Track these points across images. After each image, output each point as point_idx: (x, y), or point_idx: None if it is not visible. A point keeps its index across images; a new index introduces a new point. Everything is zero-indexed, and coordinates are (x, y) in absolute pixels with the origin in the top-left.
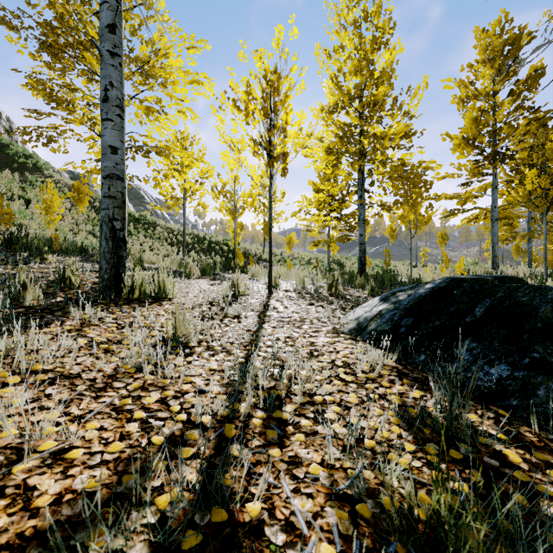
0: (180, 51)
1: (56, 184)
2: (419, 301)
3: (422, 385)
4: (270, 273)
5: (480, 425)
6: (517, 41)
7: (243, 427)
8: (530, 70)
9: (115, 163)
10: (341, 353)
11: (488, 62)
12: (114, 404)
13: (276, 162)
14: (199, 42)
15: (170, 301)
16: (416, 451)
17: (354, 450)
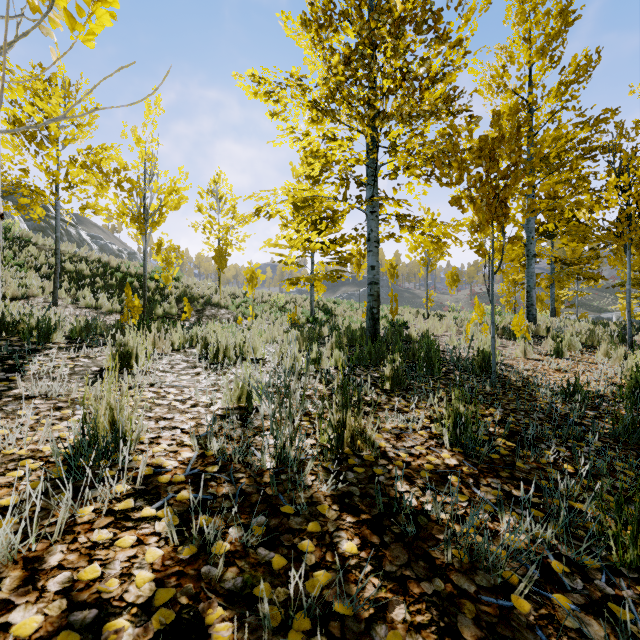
0: None
1: None
2: None
3: None
4: None
5: None
6: (564, 14)
7: None
8: (572, 61)
9: None
10: None
11: (526, 41)
12: None
13: None
14: None
15: None
16: None
17: None
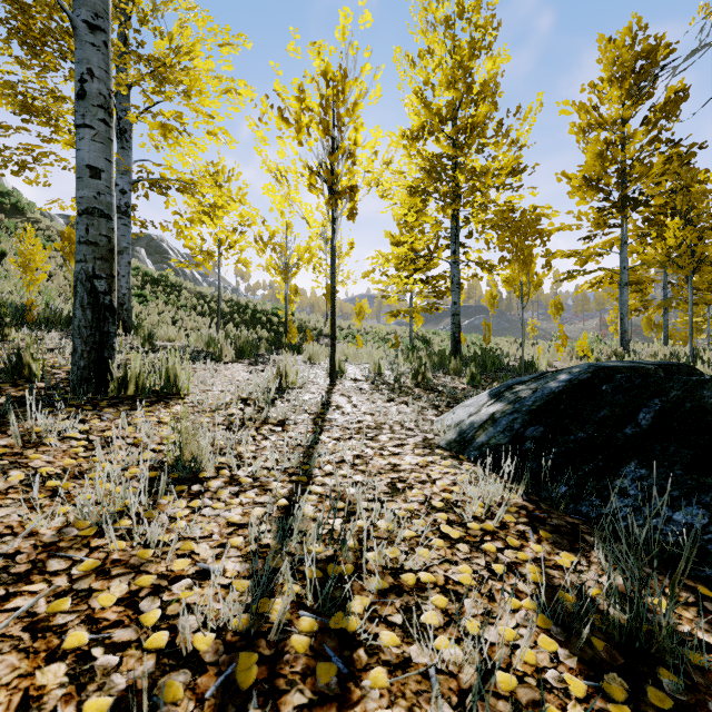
0: (209, 49)
1: (44, 232)
2: (550, 400)
3: (570, 541)
4: (333, 356)
5: (679, 621)
6: (652, 55)
7: (273, 658)
8: (668, 92)
9: (96, 192)
10: (439, 484)
11: (616, 81)
12: (34, 614)
13: (340, 199)
14: (236, 38)
15: (183, 399)
16: (590, 694)
17: (481, 704)
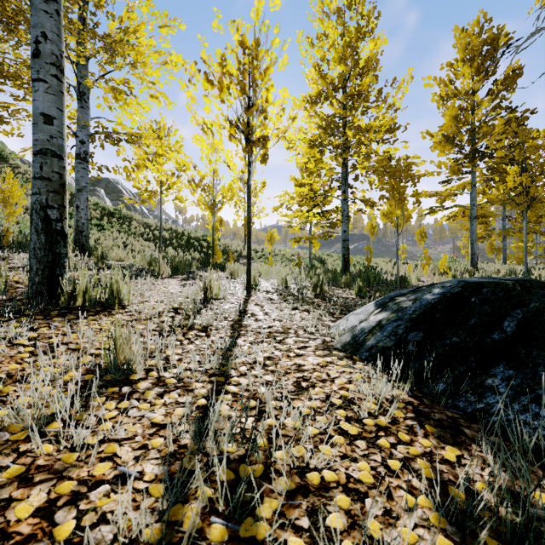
0: (151, 30)
1: (23, 175)
2: (428, 309)
3: (452, 435)
4: (249, 272)
5: None
6: (495, 41)
7: None
8: (507, 71)
9: (49, 136)
10: (337, 383)
11: (467, 61)
12: None
13: (255, 146)
14: (172, 21)
15: (123, 308)
16: None
17: None
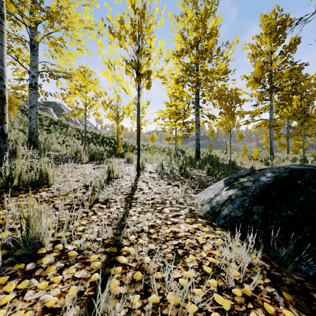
0: (78, 7)
1: None
2: (265, 188)
3: (306, 302)
4: (138, 160)
5: None
6: (284, 23)
7: None
8: (290, 40)
9: None
10: (205, 249)
11: (268, 34)
12: None
13: (142, 77)
14: (91, 2)
15: (48, 187)
16: None
17: None
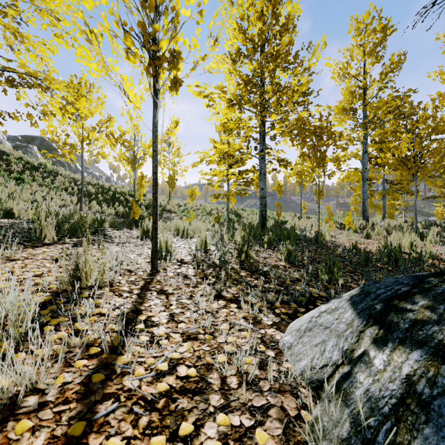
0: None
1: None
2: None
3: None
4: (154, 240)
5: None
6: (384, 30)
7: None
8: (391, 57)
9: None
10: None
11: (361, 46)
12: None
13: (161, 66)
14: None
15: None
16: None
17: None
